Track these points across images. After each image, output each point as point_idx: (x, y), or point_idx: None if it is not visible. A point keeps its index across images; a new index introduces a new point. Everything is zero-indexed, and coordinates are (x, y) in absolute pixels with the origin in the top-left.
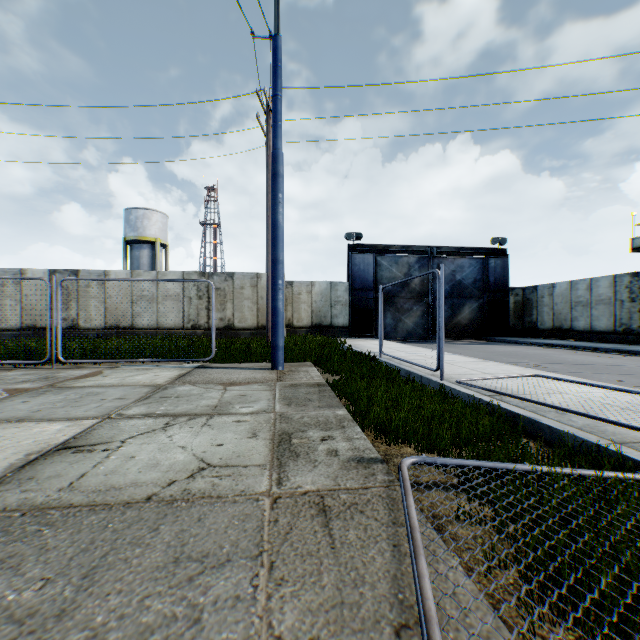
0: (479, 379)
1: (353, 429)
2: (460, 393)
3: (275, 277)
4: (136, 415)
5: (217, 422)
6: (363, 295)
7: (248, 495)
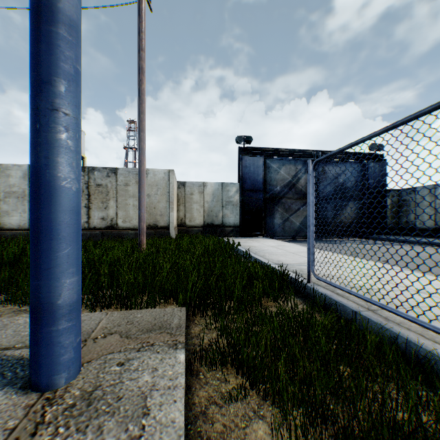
0: None
1: None
2: None
3: (36, 66)
4: None
5: None
6: (253, 196)
7: None
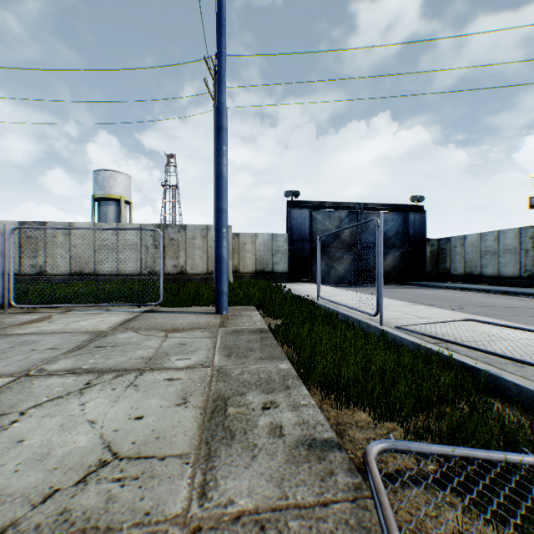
0: (417, 324)
1: (299, 390)
2: (402, 340)
3: (219, 226)
4: (59, 371)
5: (146, 381)
6: (300, 245)
7: (153, 524)
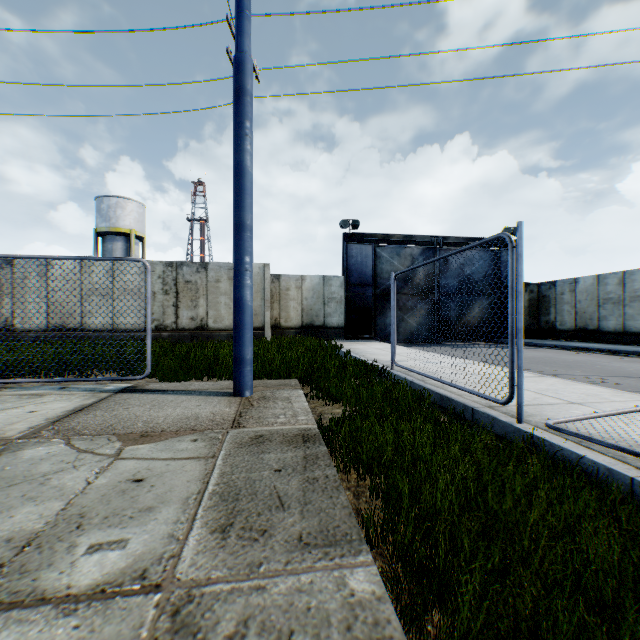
0: (579, 419)
1: None
2: (581, 460)
3: (239, 251)
4: None
5: None
6: (361, 291)
7: None
